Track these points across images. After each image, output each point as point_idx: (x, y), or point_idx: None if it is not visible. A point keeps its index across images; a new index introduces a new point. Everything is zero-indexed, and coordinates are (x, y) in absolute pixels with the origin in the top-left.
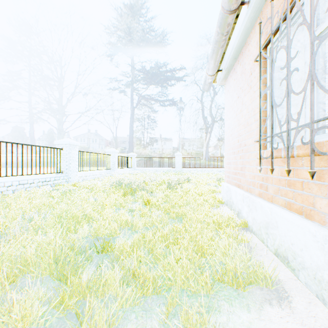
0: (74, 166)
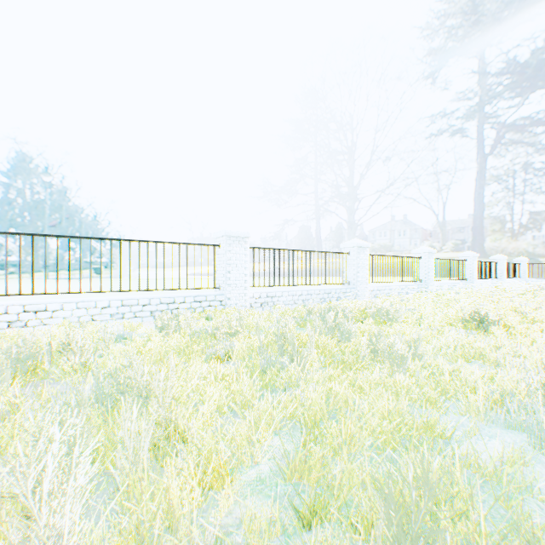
0: (474, 275)
